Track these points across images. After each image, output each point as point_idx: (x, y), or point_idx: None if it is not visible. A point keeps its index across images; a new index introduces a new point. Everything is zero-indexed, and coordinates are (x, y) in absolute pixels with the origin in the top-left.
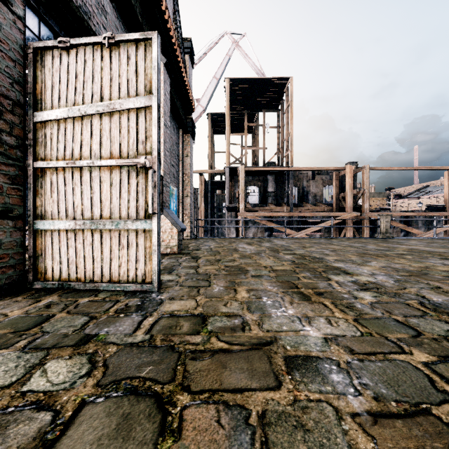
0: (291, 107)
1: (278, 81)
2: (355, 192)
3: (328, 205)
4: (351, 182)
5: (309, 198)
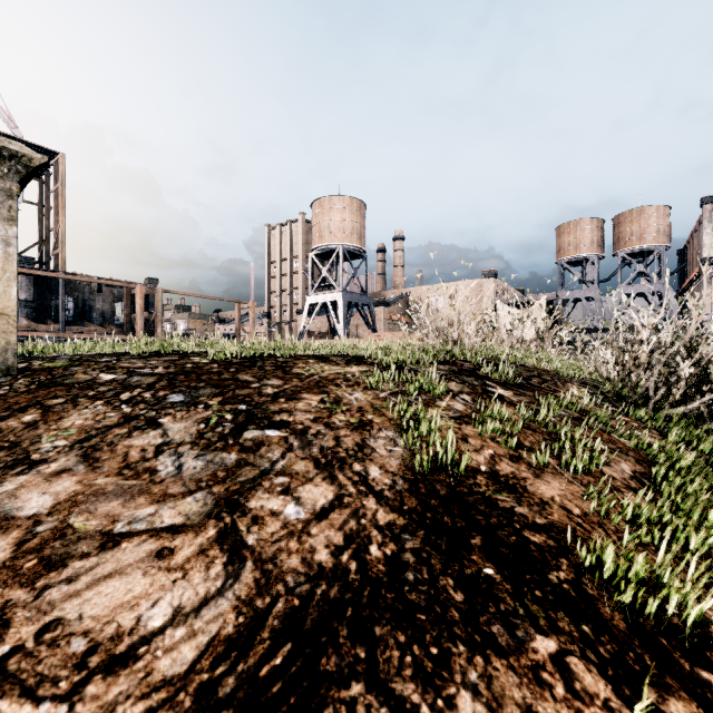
0: (62, 193)
1: (41, 149)
2: (147, 315)
3: (122, 326)
4: (142, 304)
5: (93, 316)
